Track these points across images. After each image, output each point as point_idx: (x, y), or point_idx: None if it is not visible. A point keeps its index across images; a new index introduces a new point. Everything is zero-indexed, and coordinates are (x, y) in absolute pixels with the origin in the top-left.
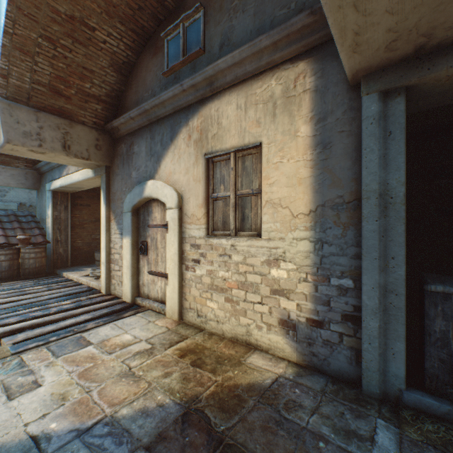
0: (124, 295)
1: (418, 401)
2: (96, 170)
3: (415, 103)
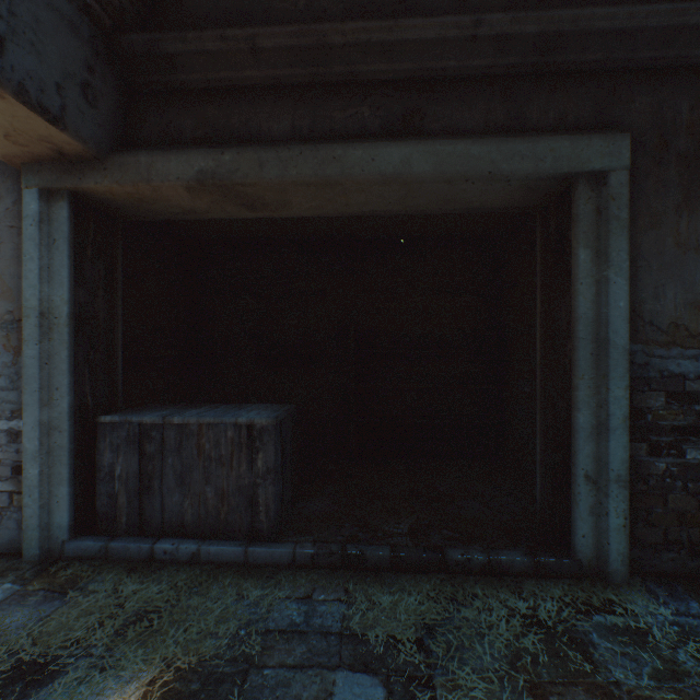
0: None
1: (78, 548)
2: None
3: (119, 211)
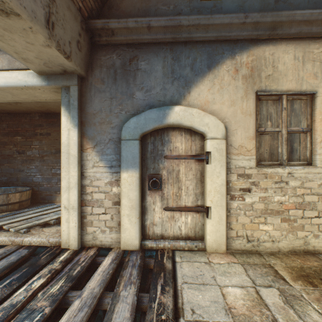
0: (123, 243)
1: None
2: (52, 77)
3: None
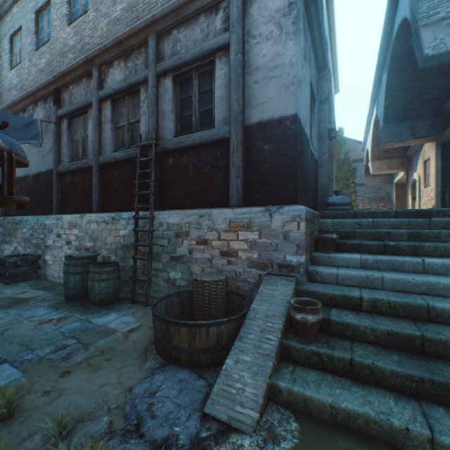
0: None
1: None
2: (403, 172)
3: None
